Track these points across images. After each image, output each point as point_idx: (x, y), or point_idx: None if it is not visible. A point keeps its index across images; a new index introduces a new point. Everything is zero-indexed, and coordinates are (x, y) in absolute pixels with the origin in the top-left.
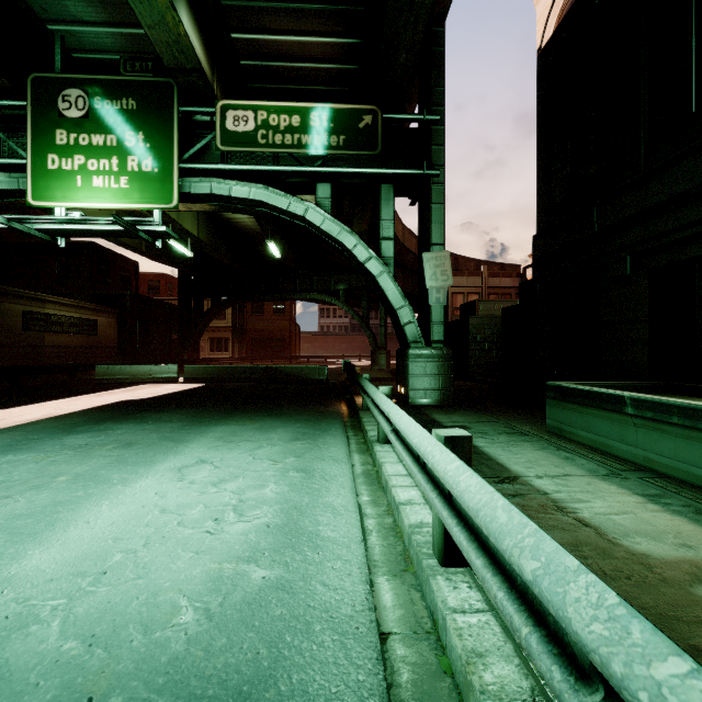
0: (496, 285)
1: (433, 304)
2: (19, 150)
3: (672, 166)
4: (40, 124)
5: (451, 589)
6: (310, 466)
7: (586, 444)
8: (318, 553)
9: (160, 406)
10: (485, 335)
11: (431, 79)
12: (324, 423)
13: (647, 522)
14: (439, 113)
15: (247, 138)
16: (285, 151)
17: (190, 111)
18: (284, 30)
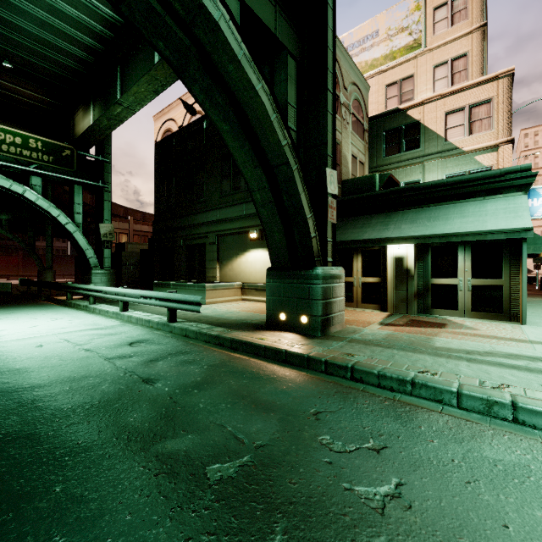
0: (139, 230)
1: (105, 248)
2: None
3: (191, 215)
4: None
5: (125, 313)
6: (65, 312)
7: None
8: (90, 318)
9: None
10: (131, 262)
11: (104, 140)
12: (49, 306)
13: None
14: (108, 158)
15: None
16: (10, 156)
17: None
18: (6, 80)
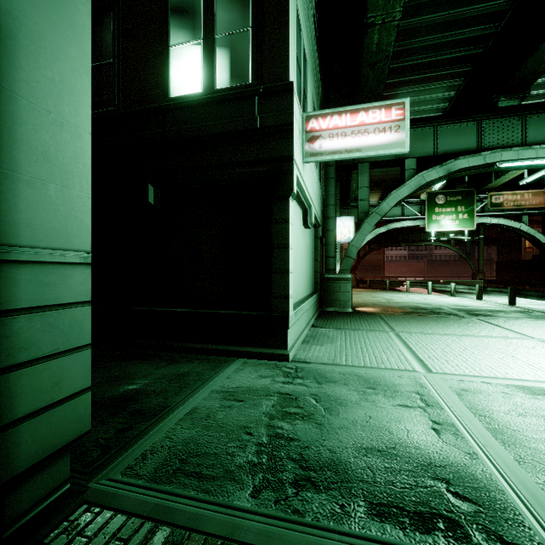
0: None
1: None
2: (417, 213)
3: None
4: (429, 206)
5: None
6: None
7: None
8: None
9: (456, 292)
10: None
11: None
12: None
13: None
14: None
15: (499, 204)
16: (514, 208)
17: (476, 197)
18: None
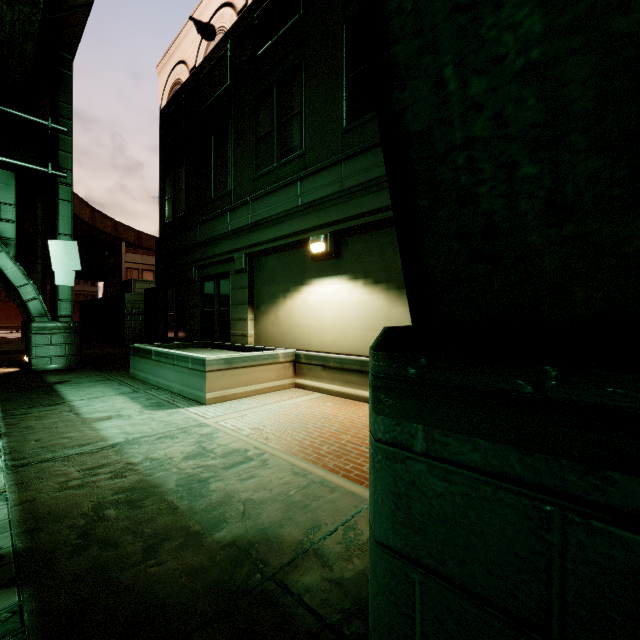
0: None
1: (61, 284)
2: None
3: (206, 222)
4: None
5: None
6: None
7: (142, 380)
8: None
9: None
10: (140, 309)
11: (59, 94)
12: None
13: (114, 407)
14: (67, 125)
15: None
16: None
17: None
18: None
